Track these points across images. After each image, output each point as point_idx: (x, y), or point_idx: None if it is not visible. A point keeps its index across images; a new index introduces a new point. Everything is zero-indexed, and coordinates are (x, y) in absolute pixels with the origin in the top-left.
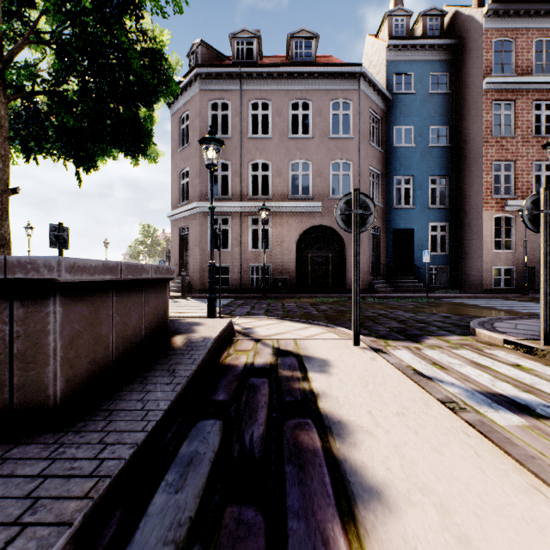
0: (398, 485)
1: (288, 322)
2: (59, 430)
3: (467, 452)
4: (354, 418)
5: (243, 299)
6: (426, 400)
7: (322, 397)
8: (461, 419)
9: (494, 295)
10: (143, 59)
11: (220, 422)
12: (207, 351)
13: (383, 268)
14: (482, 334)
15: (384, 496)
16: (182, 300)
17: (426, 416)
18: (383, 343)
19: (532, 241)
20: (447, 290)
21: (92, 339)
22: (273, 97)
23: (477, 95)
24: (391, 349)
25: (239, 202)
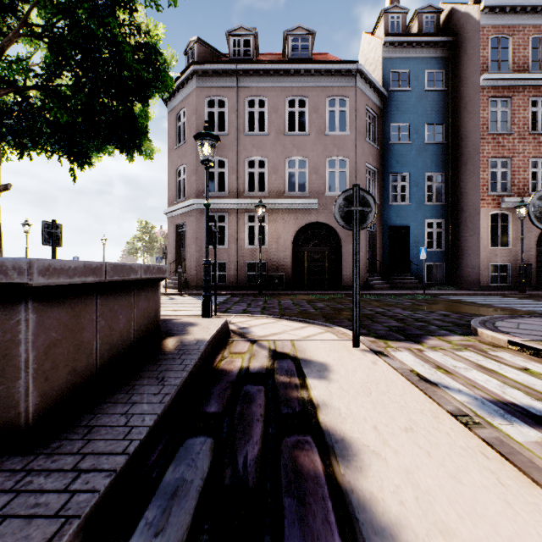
0: (414, 525)
1: (285, 321)
2: (30, 453)
3: (488, 479)
4: (358, 434)
5: (240, 296)
6: (435, 413)
7: (323, 408)
8: (477, 437)
9: (491, 292)
10: (137, 54)
11: (211, 440)
12: (200, 355)
13: (379, 265)
14: (485, 334)
15: (399, 541)
16: (178, 297)
17: (438, 432)
18: (383, 344)
19: (528, 237)
20: (443, 287)
21: (72, 346)
22: (270, 94)
23: (473, 92)
24: (392, 350)
25: (235, 199)
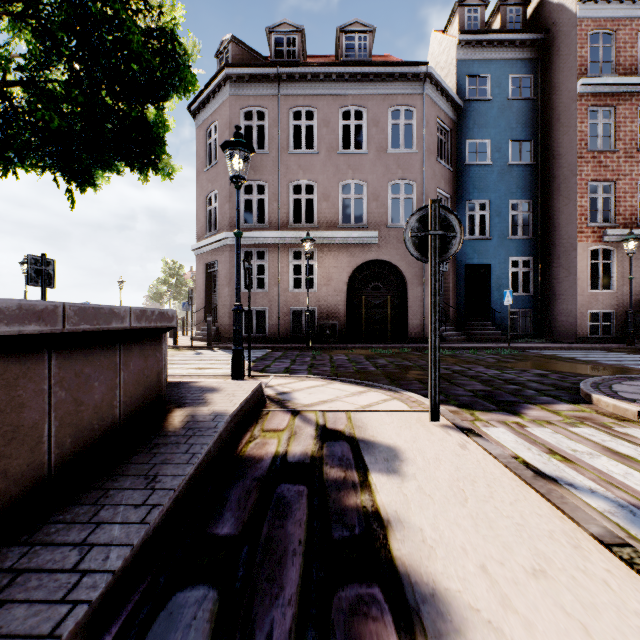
0: None
1: (337, 384)
2: None
3: None
4: (458, 583)
5: (282, 350)
6: (574, 538)
7: (396, 528)
8: None
9: (591, 345)
10: (149, 42)
11: (214, 594)
12: (217, 436)
13: (453, 312)
14: (603, 403)
15: None
16: (207, 351)
17: (588, 579)
18: (469, 415)
19: (637, 278)
20: (531, 339)
21: None
22: (319, 104)
23: (569, 101)
24: (482, 425)
25: (278, 231)
